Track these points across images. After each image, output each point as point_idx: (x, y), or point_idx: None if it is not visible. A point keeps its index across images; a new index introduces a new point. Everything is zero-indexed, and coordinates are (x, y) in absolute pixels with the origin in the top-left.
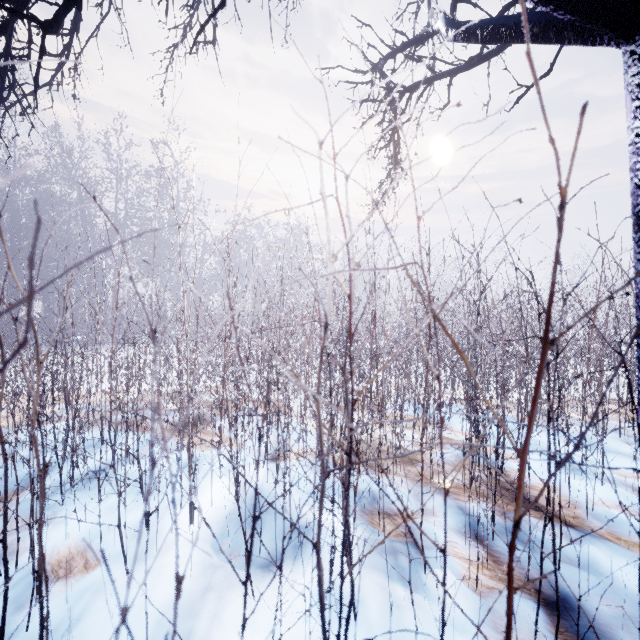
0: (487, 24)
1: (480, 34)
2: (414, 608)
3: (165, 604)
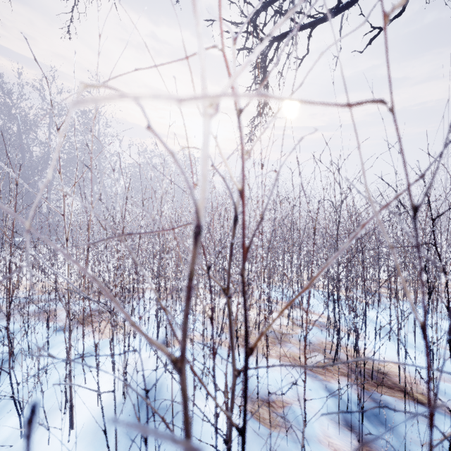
0: None
1: None
2: None
3: None
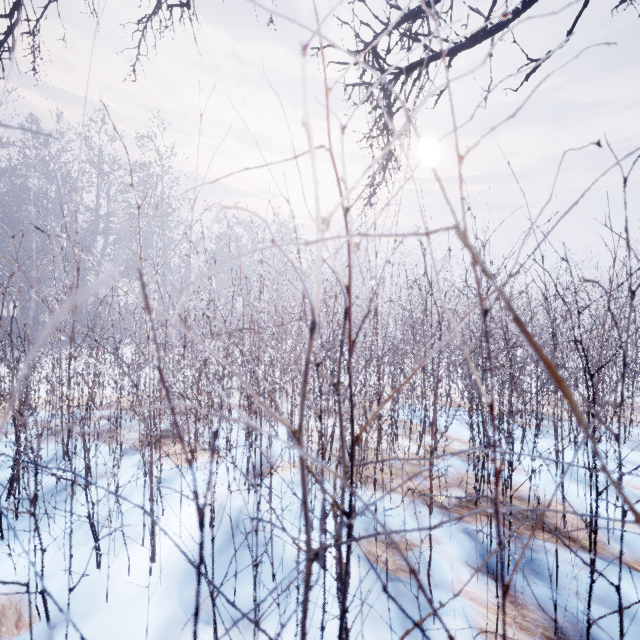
0: None
1: None
2: None
3: None
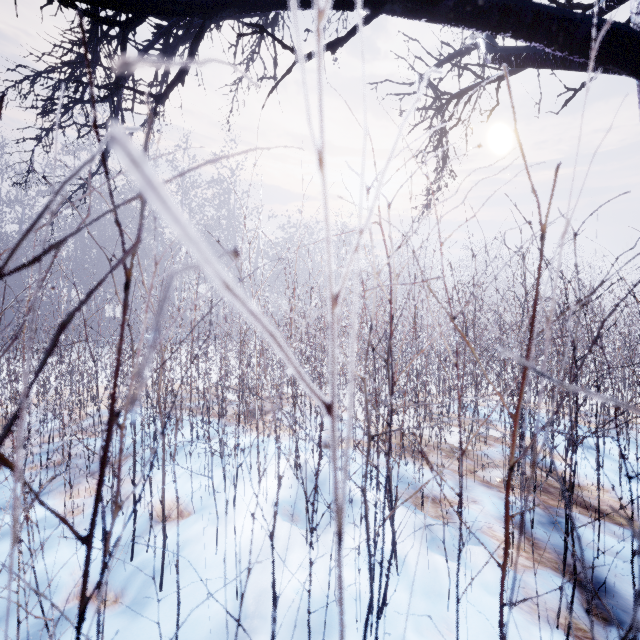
0: (521, 52)
1: (515, 60)
2: (447, 564)
3: (244, 545)
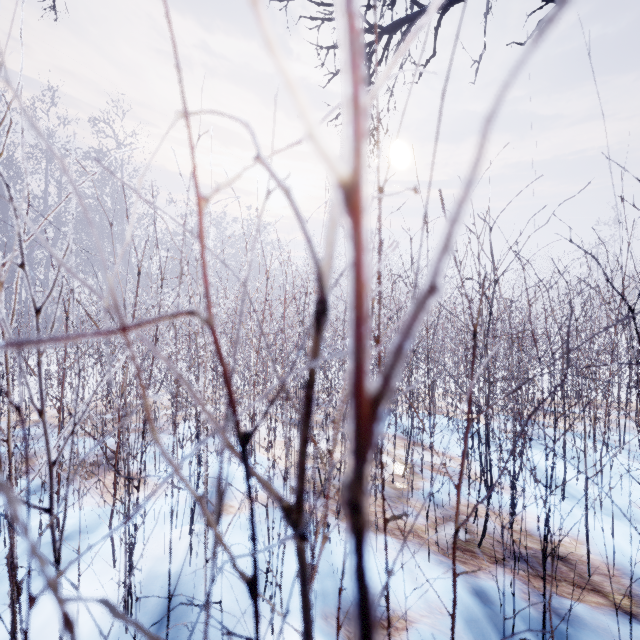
0: None
1: None
2: None
3: None
